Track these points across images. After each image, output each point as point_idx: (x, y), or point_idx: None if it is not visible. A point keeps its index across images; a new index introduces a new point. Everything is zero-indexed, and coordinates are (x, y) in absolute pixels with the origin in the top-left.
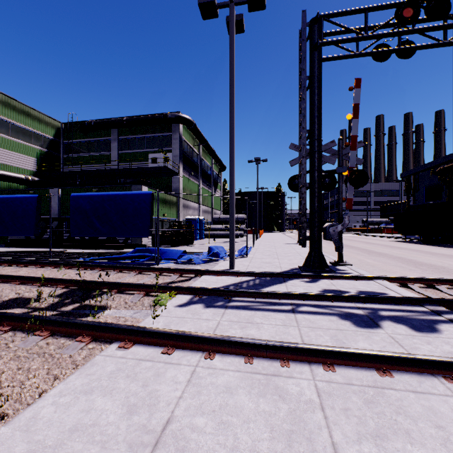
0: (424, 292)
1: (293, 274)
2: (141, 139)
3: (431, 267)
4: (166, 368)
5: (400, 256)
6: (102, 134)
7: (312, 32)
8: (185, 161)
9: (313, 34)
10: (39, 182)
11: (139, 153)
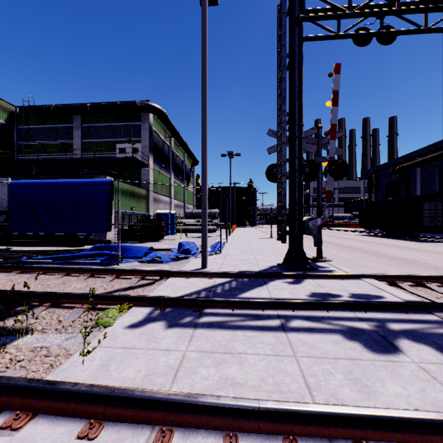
0: (417, 292)
1: (274, 274)
2: (107, 128)
3: (405, 261)
4: None
5: (372, 250)
6: (63, 121)
7: (292, 6)
8: (155, 153)
9: (293, 8)
10: None
11: (105, 143)
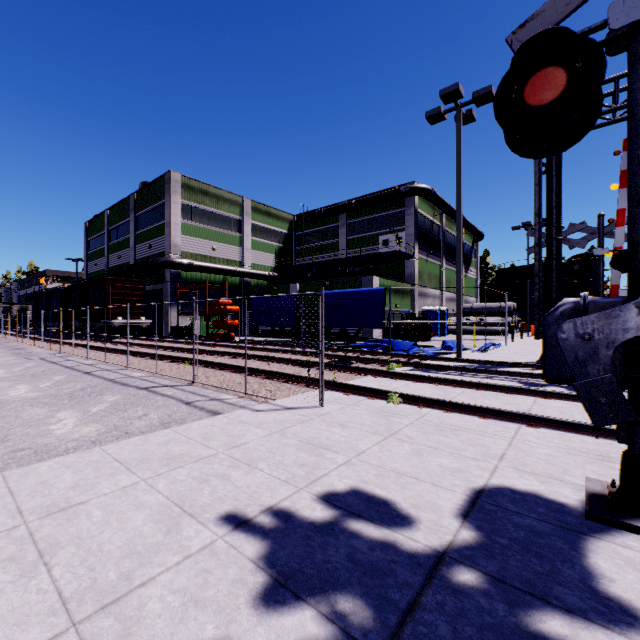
0: None
1: (515, 363)
2: (370, 221)
3: None
4: (394, 382)
5: None
6: (330, 221)
7: None
8: (421, 239)
9: None
10: (278, 277)
11: (367, 237)
